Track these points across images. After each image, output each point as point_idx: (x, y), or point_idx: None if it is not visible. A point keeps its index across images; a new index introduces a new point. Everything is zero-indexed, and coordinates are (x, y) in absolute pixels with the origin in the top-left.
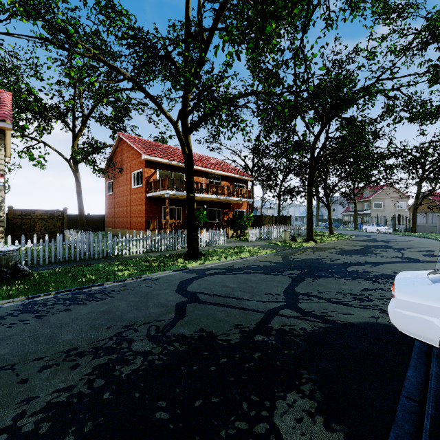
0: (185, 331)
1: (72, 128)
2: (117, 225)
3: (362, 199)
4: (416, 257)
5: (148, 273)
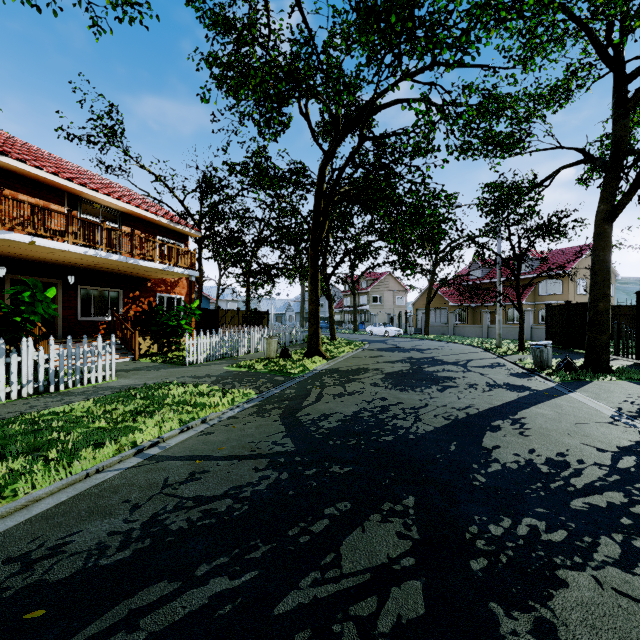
0: None
1: None
2: None
3: (359, 290)
4: (517, 382)
5: None
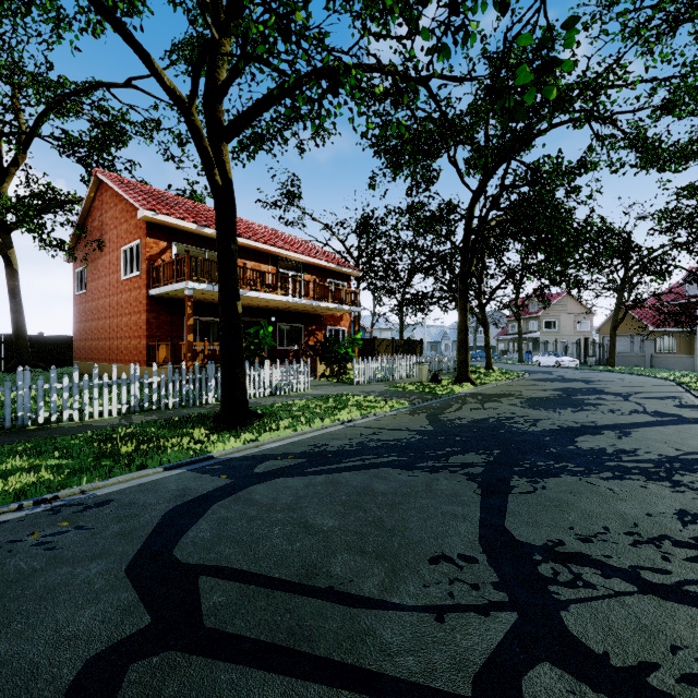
0: None
1: None
2: (95, 354)
3: (527, 314)
4: (672, 411)
5: (87, 482)
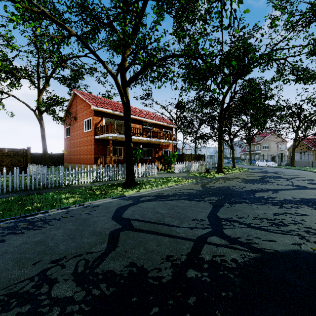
0: (114, 266)
1: (37, 85)
2: (73, 161)
3: (254, 142)
4: (304, 185)
5: (90, 201)
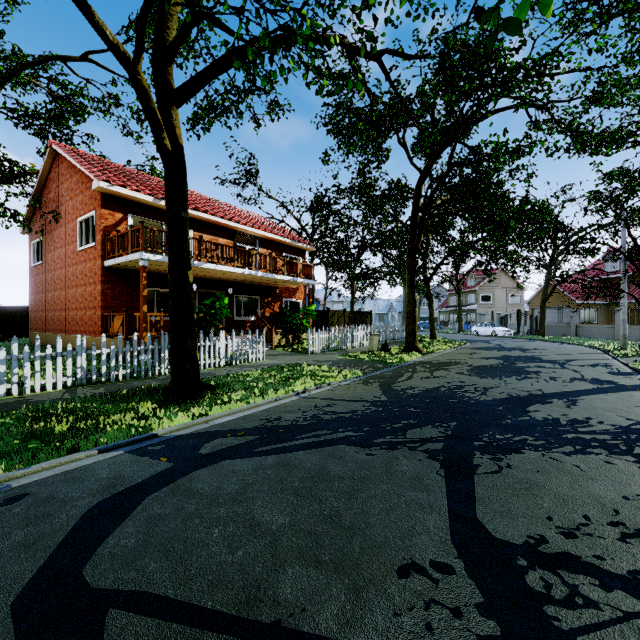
0: None
1: None
2: (51, 325)
3: (466, 288)
4: (608, 378)
5: (4, 470)
